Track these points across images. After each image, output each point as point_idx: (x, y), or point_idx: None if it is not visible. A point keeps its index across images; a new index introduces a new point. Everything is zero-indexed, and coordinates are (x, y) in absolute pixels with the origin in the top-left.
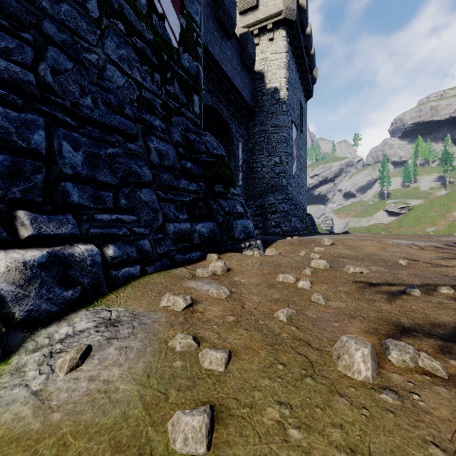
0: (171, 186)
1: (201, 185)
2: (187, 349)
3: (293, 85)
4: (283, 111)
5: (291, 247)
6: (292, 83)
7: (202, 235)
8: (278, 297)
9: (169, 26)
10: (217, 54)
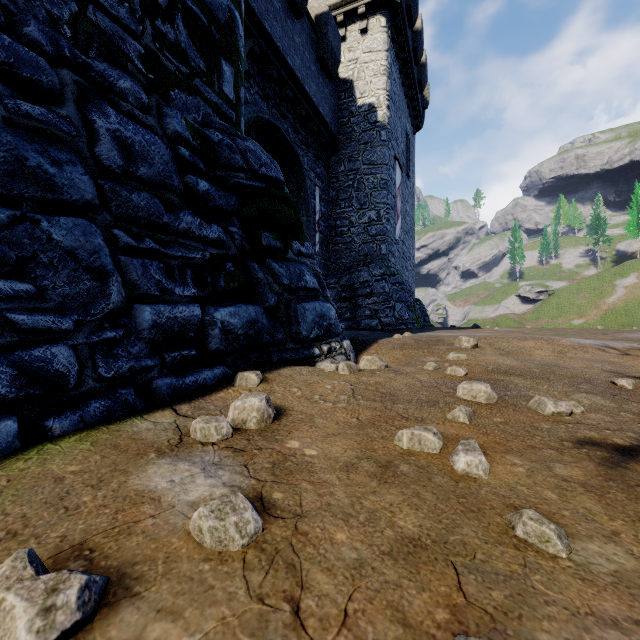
0: (154, 222)
1: (234, 232)
2: None
3: (397, 105)
4: (383, 140)
5: (403, 352)
6: (395, 101)
7: (230, 331)
8: (413, 528)
9: None
10: (279, 37)
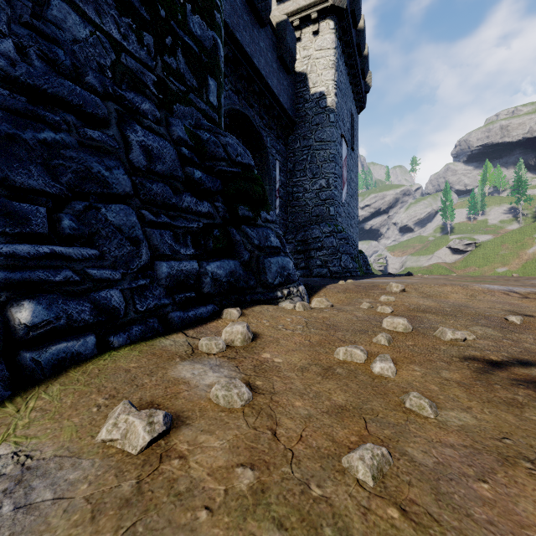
0: (166, 203)
1: (218, 206)
2: None
3: (343, 91)
4: (331, 122)
5: (346, 295)
6: (342, 88)
7: (217, 279)
8: (342, 401)
9: None
10: (247, 44)
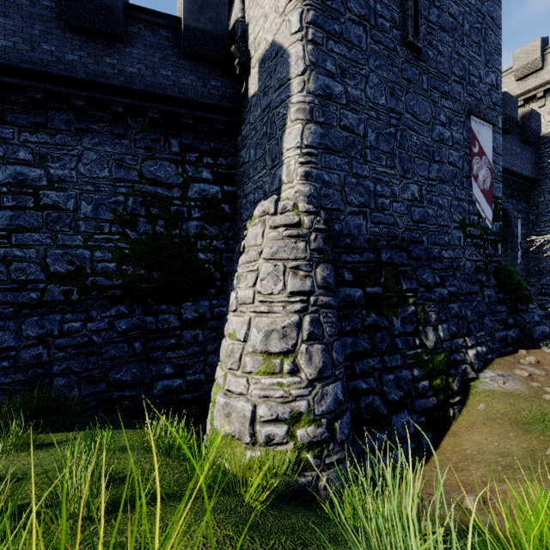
0: (494, 312)
1: (508, 305)
2: (538, 386)
3: None
4: None
5: None
6: None
7: (512, 337)
8: None
9: (487, 220)
10: None
